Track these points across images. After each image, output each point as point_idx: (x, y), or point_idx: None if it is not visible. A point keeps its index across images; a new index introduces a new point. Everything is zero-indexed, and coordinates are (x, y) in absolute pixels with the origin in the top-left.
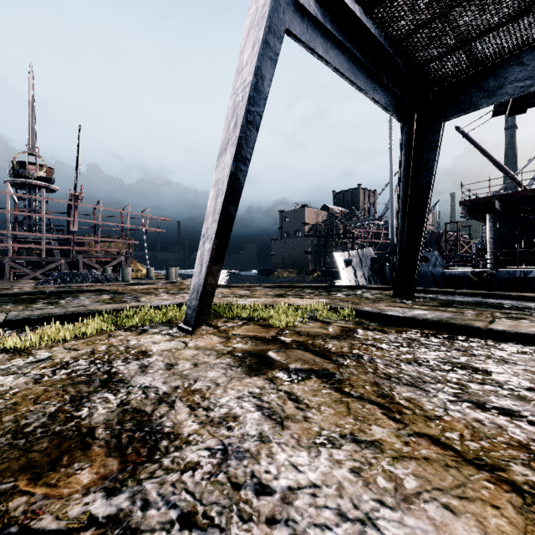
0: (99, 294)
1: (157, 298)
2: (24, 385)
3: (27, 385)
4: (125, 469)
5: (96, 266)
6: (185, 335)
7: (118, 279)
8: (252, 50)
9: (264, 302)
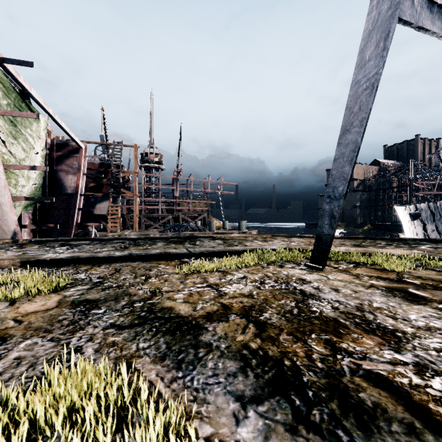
0: (212, 239)
1: (255, 243)
2: (256, 290)
3: (257, 290)
4: (390, 342)
5: (189, 220)
6: (316, 271)
7: (205, 229)
8: (375, 48)
9: (357, 250)
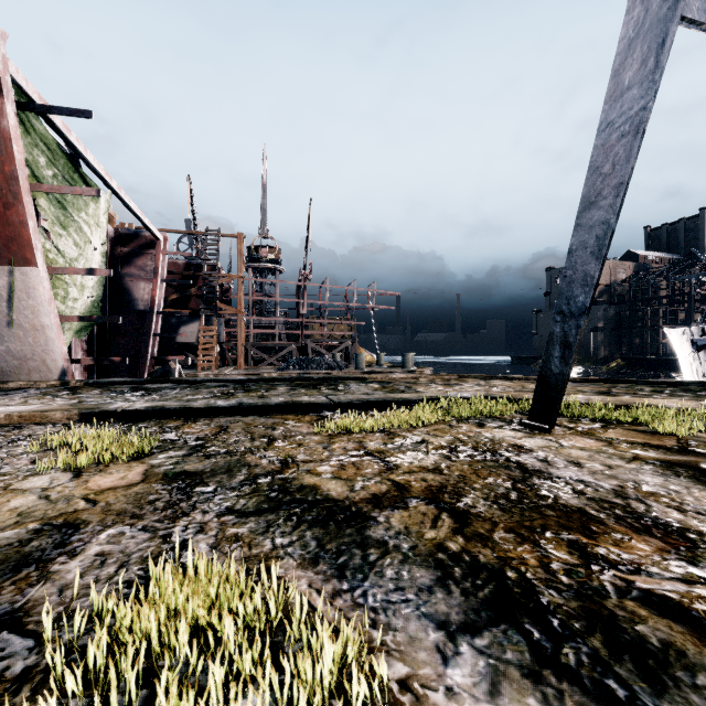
0: (363, 382)
1: (433, 389)
2: (444, 462)
3: (447, 462)
4: (678, 548)
5: (324, 351)
6: (540, 433)
7: (348, 366)
8: (640, 67)
9: (604, 400)
